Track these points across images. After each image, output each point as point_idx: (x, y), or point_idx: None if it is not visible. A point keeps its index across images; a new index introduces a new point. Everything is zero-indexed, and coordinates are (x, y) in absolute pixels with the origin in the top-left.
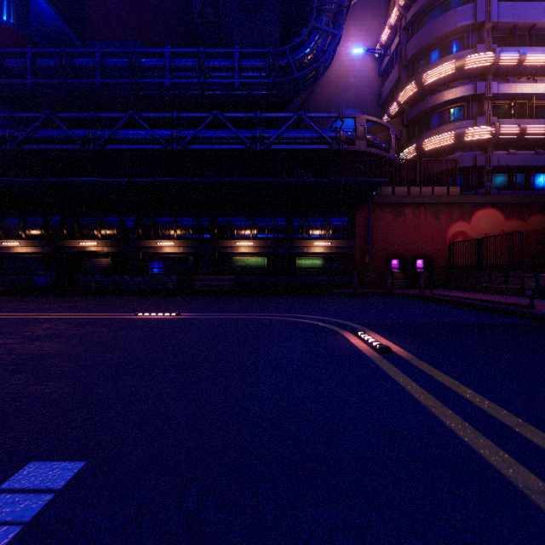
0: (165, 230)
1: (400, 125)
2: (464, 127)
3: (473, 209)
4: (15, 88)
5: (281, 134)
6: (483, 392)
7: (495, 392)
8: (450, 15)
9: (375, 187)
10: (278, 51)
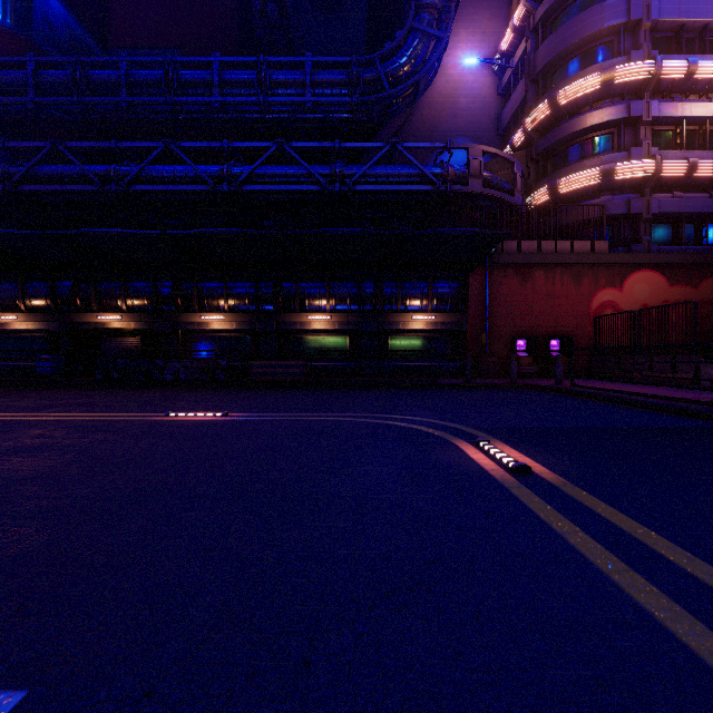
0: (213, 299)
1: (527, 160)
2: (614, 161)
3: (625, 271)
4: (13, 111)
5: (368, 171)
6: (686, 543)
7: (705, 545)
8: (594, 12)
9: (496, 242)
10: (363, 60)
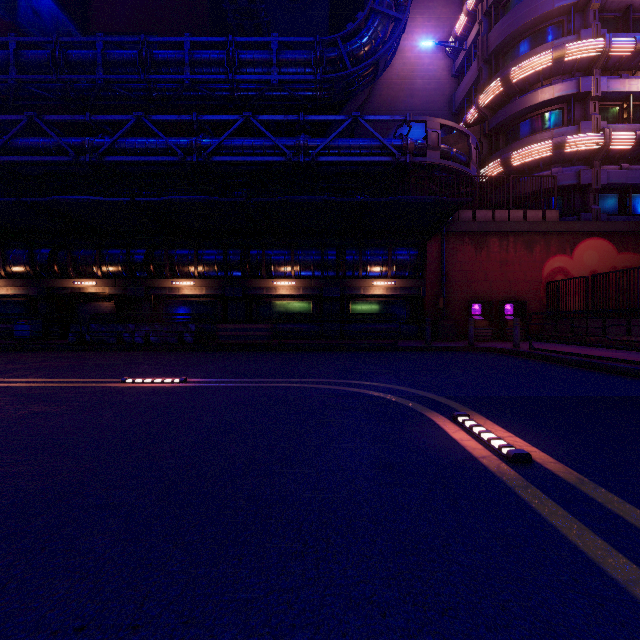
0: (183, 266)
1: (480, 135)
2: (564, 134)
3: (575, 239)
4: None
5: (331, 143)
6: None
7: None
8: None
9: (454, 210)
10: (326, 40)
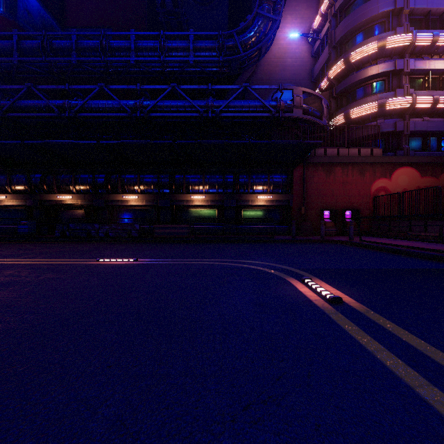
0: (130, 186)
1: (330, 97)
2: (385, 98)
3: (393, 167)
4: (4, 66)
5: (229, 104)
6: None
7: None
8: (373, 3)
9: (311, 148)
10: (226, 34)
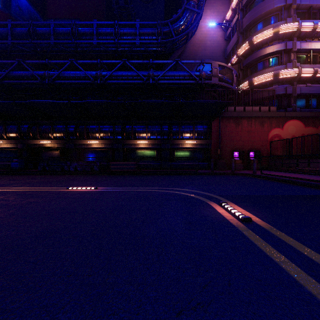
0: (93, 133)
1: (238, 69)
2: (279, 69)
3: (284, 120)
4: (1, 46)
5: (165, 74)
6: None
7: None
8: (270, 0)
9: (225, 106)
10: (163, 23)
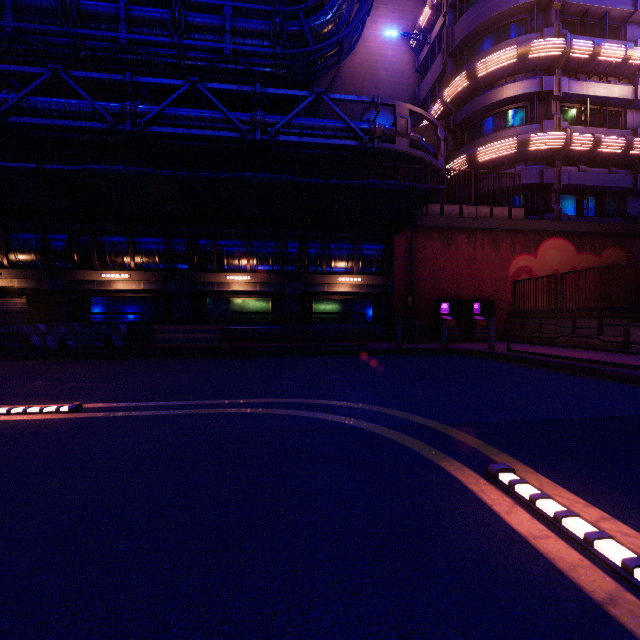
0: (116, 256)
1: (446, 130)
2: (529, 132)
3: (539, 238)
4: None
5: (292, 121)
6: None
7: None
8: None
9: (426, 200)
10: (287, 11)
